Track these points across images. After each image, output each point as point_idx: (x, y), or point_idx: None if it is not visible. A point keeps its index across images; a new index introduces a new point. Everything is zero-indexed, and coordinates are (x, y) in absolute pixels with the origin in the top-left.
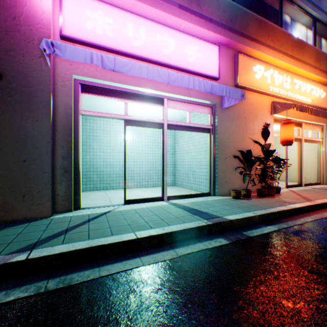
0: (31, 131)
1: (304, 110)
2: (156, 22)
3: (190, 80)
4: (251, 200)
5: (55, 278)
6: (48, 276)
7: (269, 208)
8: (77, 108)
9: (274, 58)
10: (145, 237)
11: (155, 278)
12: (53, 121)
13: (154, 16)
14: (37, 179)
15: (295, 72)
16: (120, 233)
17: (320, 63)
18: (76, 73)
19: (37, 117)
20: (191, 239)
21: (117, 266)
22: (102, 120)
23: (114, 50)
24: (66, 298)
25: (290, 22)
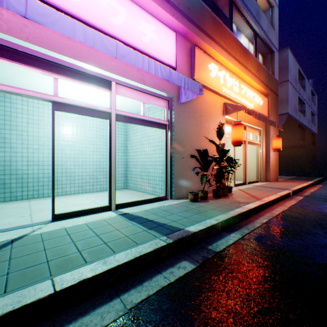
0: None
1: (251, 113)
2: None
3: (144, 60)
4: (208, 202)
5: None
6: None
7: (228, 211)
8: None
9: (226, 60)
10: (71, 287)
11: None
12: None
13: None
14: None
15: (242, 78)
16: (24, 286)
17: (259, 73)
18: None
19: None
20: (146, 270)
21: None
22: (26, 105)
23: None
24: None
25: (237, 31)
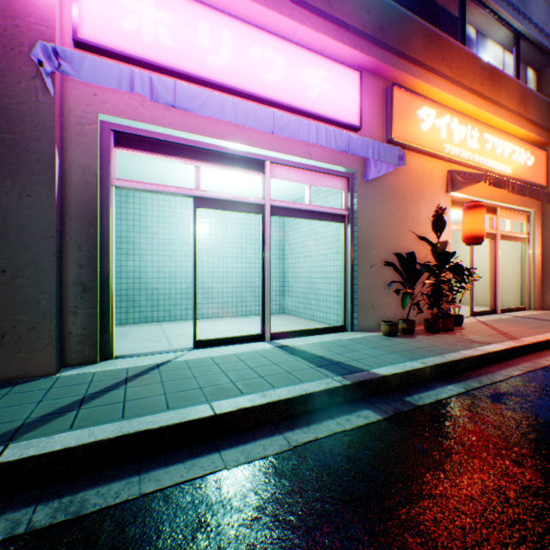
0: (18, 214)
1: (502, 185)
2: (250, 25)
3: (311, 129)
4: (415, 339)
5: (50, 501)
6: (37, 497)
7: (447, 353)
8: (106, 174)
9: (452, 97)
10: (231, 413)
11: (248, 495)
12: (60, 198)
13: (248, 14)
14: (29, 305)
15: (486, 122)
16: (184, 406)
17: (525, 107)
18: (105, 111)
19: (29, 190)
20: (314, 413)
21: (176, 472)
22: (156, 199)
23: (175, 72)
24: (68, 545)
25: (477, 37)
